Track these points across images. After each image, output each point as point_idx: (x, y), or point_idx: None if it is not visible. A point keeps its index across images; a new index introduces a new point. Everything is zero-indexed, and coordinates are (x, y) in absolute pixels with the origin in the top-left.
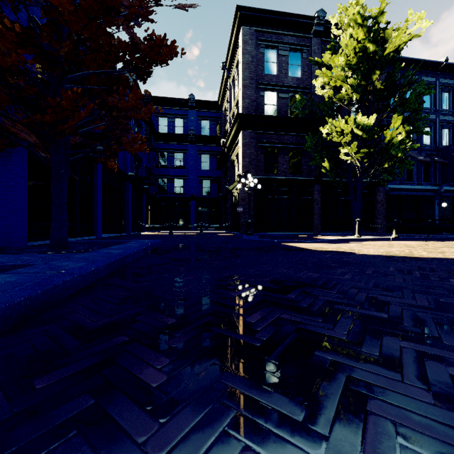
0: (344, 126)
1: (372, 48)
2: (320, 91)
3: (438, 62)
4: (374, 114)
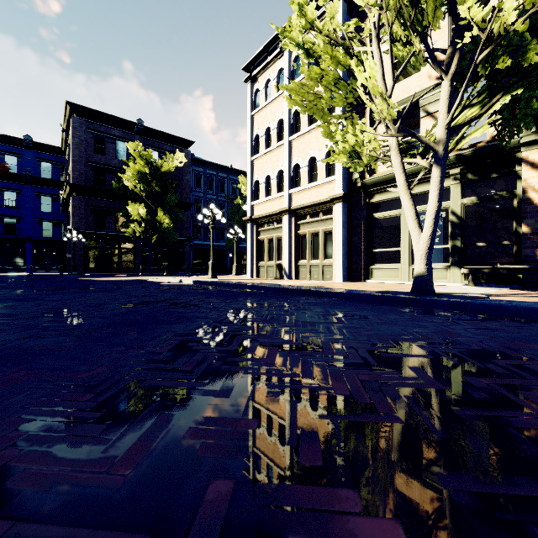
0: (132, 212)
1: (149, 171)
2: (126, 183)
3: (226, 166)
4: (145, 209)
